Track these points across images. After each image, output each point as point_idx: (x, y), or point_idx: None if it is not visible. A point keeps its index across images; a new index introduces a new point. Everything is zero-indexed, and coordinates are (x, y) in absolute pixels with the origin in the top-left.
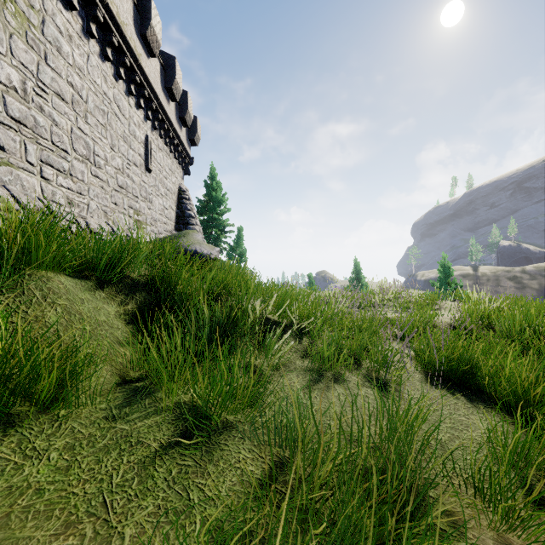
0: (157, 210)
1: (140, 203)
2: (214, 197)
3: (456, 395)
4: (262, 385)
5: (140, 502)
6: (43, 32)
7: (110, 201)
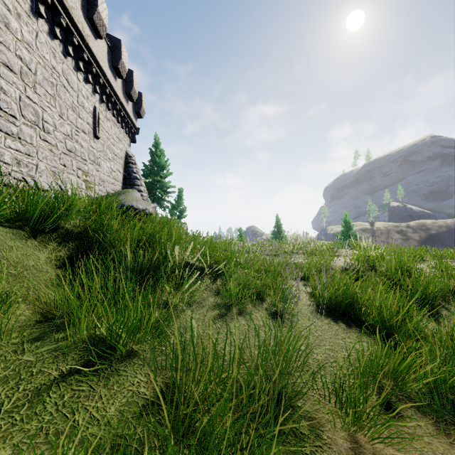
0: (105, 172)
1: (88, 166)
2: (157, 163)
3: (338, 323)
4: (168, 318)
5: (24, 426)
6: None
7: (59, 163)
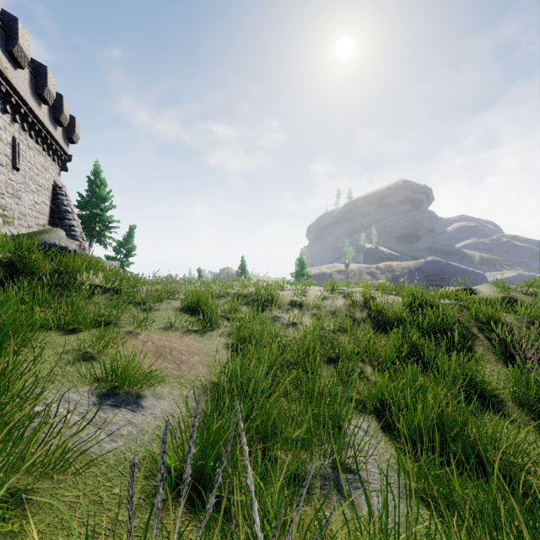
0: (27, 206)
1: (6, 200)
2: (96, 194)
3: (185, 313)
4: None
5: None
6: None
7: None
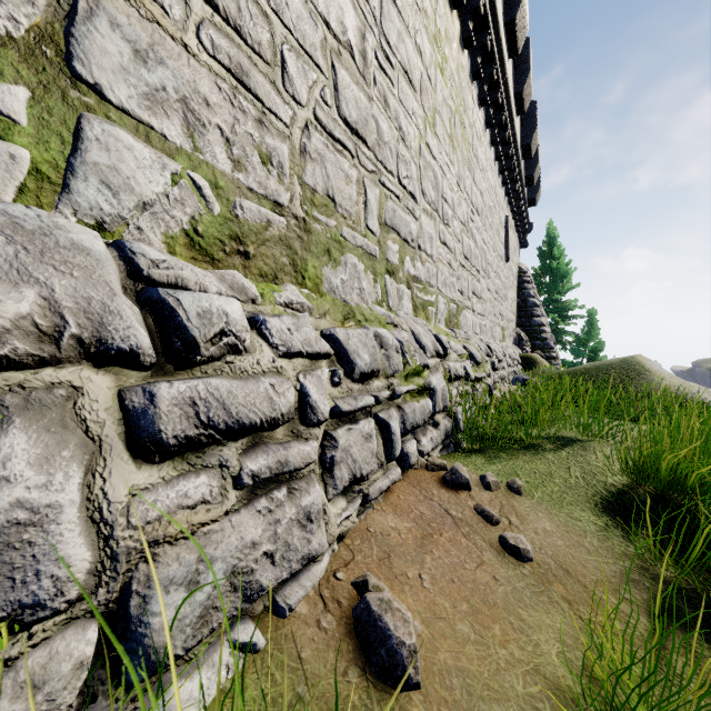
0: (509, 307)
1: (502, 306)
2: (553, 271)
3: None
4: None
5: None
6: (472, 148)
7: (492, 314)
